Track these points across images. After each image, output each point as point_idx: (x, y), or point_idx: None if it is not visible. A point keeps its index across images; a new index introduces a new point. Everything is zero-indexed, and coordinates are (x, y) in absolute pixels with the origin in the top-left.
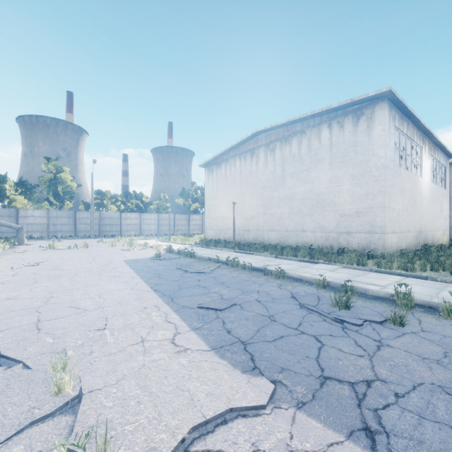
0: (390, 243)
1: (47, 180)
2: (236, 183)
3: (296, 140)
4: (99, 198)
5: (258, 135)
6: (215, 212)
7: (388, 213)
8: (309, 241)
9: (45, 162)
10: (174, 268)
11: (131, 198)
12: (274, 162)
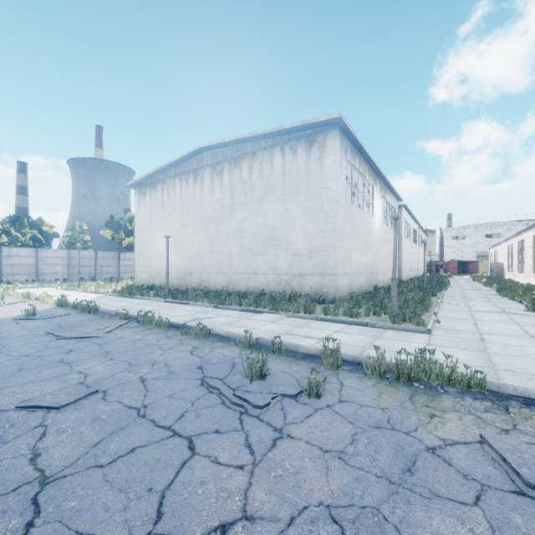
0: (342, 286)
1: None
2: (176, 212)
3: (247, 164)
4: None
5: (202, 152)
6: (148, 248)
7: (340, 253)
8: (261, 285)
9: None
10: (44, 333)
11: (23, 226)
12: (222, 187)
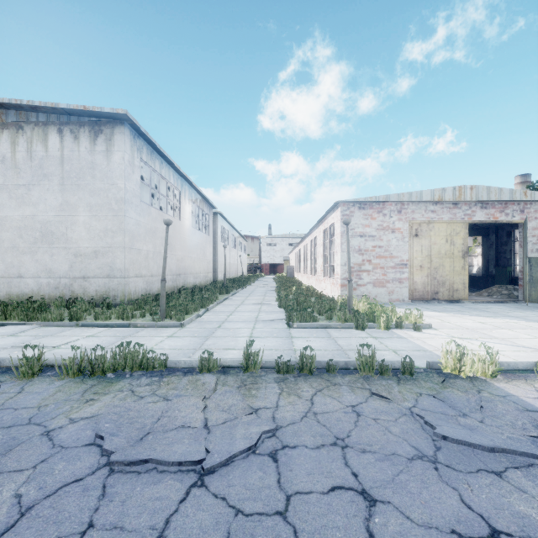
0: (135, 288)
1: None
2: None
3: (9, 137)
4: None
5: None
6: None
7: (131, 255)
8: (30, 291)
9: None
10: None
11: None
12: None
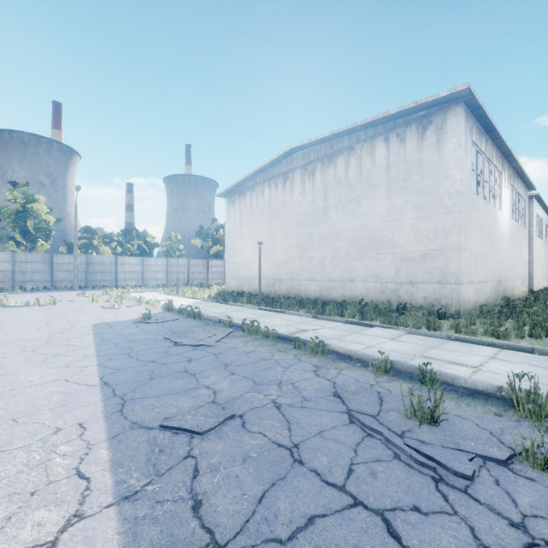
0: (467, 297)
1: (13, 212)
2: (265, 218)
3: (343, 160)
4: (87, 238)
5: (292, 153)
6: (237, 255)
7: (465, 257)
8: (359, 294)
9: (10, 188)
10: (162, 338)
11: (132, 238)
12: (313, 189)
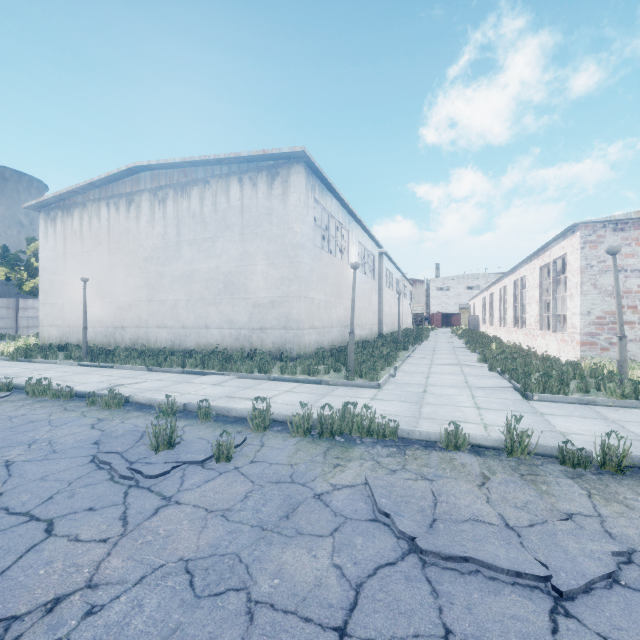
0: (309, 341)
1: None
2: (102, 247)
3: (198, 193)
4: None
5: (139, 172)
6: (59, 294)
7: (306, 304)
8: (215, 341)
9: None
10: None
11: None
12: (165, 219)
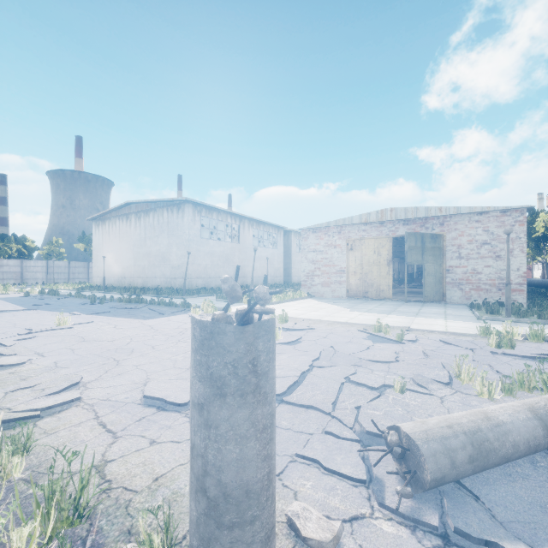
0: (196, 284)
1: None
2: (117, 239)
3: (152, 215)
4: None
5: (130, 204)
6: (101, 262)
7: (193, 267)
8: (158, 284)
9: None
10: (35, 299)
11: (10, 242)
12: (140, 227)
